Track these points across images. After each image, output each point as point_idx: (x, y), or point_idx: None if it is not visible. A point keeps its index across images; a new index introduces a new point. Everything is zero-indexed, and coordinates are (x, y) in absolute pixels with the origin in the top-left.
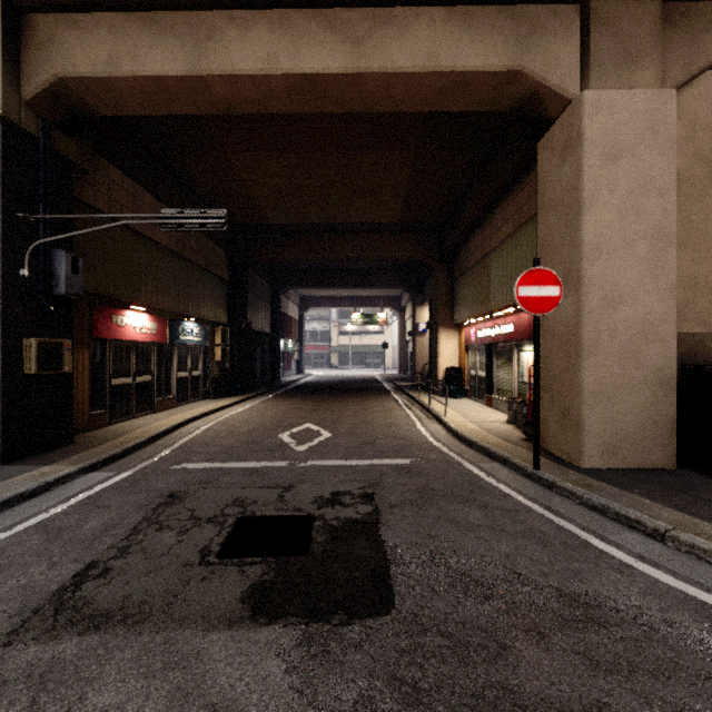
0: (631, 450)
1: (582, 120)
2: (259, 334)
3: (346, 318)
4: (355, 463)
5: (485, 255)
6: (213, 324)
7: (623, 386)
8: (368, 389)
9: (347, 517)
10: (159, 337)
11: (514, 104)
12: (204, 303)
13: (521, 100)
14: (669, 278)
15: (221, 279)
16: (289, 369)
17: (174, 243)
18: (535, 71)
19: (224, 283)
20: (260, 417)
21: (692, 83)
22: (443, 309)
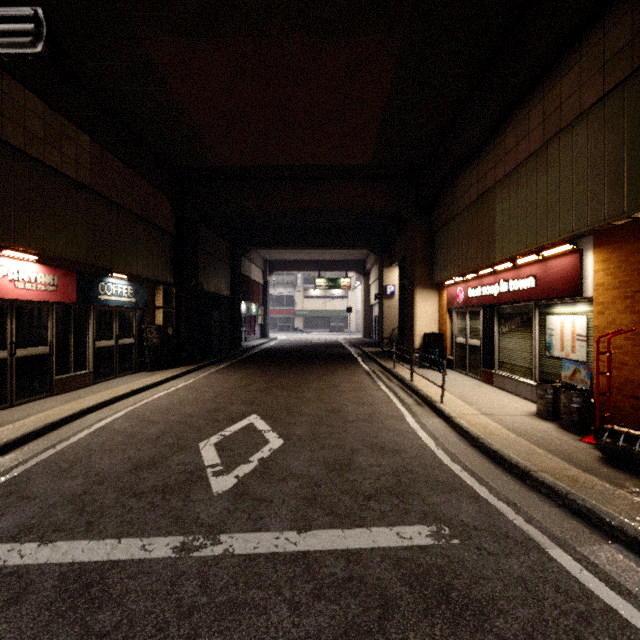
0: None
1: None
2: (216, 296)
3: (311, 283)
4: (318, 543)
5: (484, 191)
6: (153, 283)
7: None
8: (334, 357)
9: None
10: (62, 295)
11: None
12: (138, 256)
13: None
14: None
15: (165, 231)
16: (253, 334)
17: (85, 174)
18: None
19: (168, 236)
20: (193, 402)
21: None
22: (420, 267)
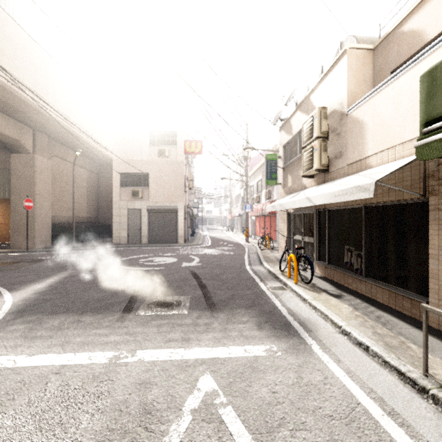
0: (44, 243)
1: (35, 162)
2: None
3: None
4: None
5: None
6: None
7: (43, 228)
8: None
9: (11, 260)
10: None
11: (11, 143)
12: None
13: (14, 144)
14: (50, 203)
15: None
16: None
17: None
18: (24, 143)
19: None
20: None
21: (52, 158)
22: None
